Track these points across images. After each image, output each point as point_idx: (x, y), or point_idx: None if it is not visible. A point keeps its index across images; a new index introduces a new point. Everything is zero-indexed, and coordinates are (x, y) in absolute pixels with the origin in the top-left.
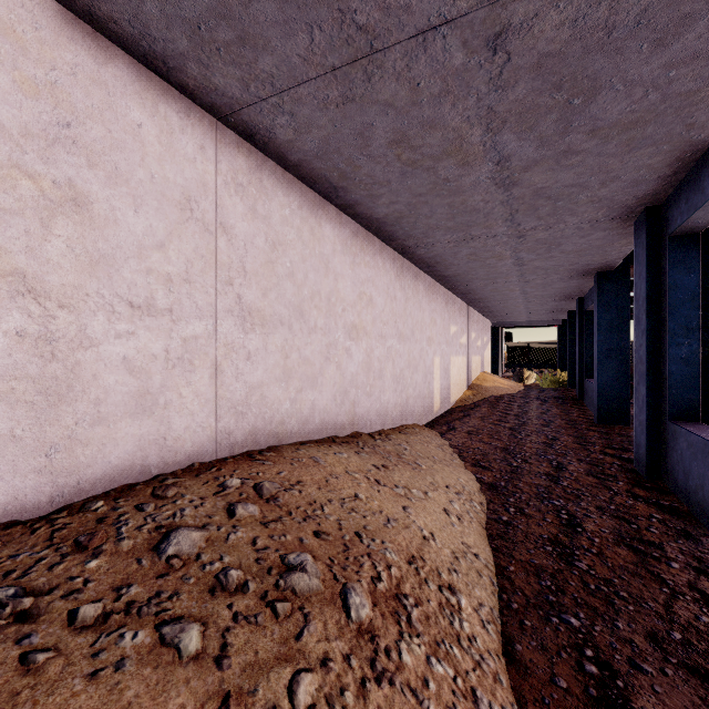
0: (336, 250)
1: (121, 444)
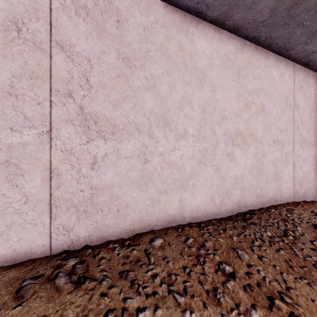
0: None
1: (271, 190)
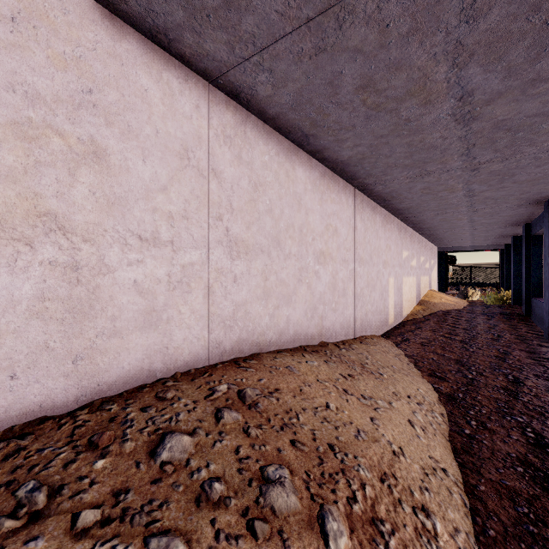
0: (307, 189)
1: (132, 353)
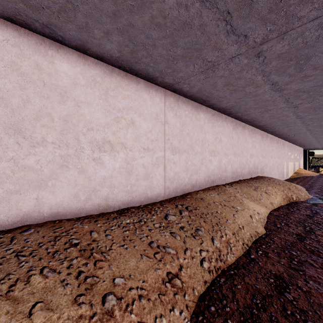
0: (269, 142)
1: (256, 172)
